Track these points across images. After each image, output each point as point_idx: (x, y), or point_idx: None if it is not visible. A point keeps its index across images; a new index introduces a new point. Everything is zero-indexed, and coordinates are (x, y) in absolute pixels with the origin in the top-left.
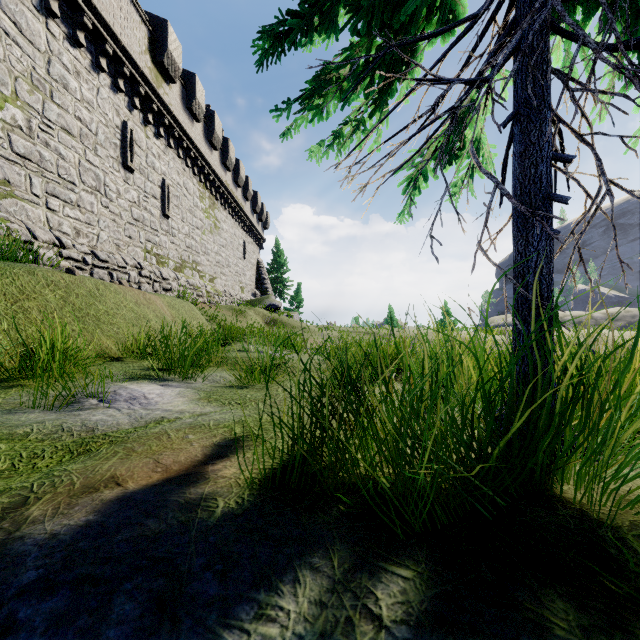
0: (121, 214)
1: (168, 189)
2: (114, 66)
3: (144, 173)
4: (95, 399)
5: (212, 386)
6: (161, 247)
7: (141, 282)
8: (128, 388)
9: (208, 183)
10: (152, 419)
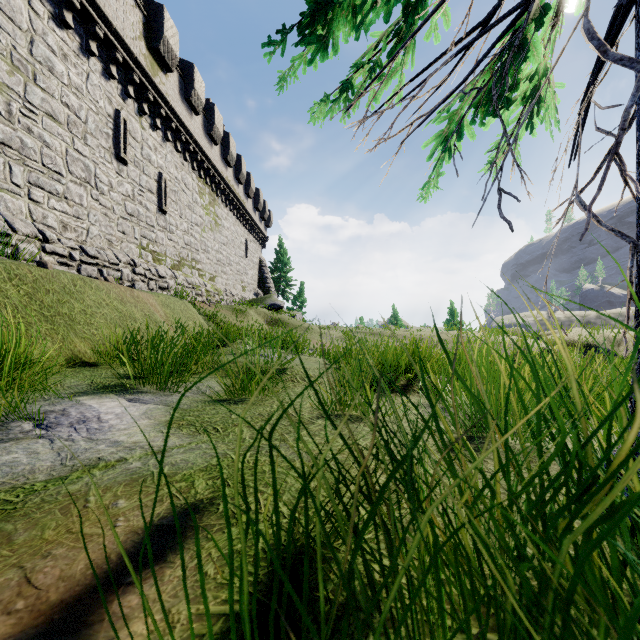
0: (114, 208)
1: (165, 183)
2: (106, 51)
3: (139, 166)
4: (31, 422)
5: (193, 400)
6: (158, 244)
7: (135, 280)
8: (84, 405)
9: (208, 179)
10: (83, 462)
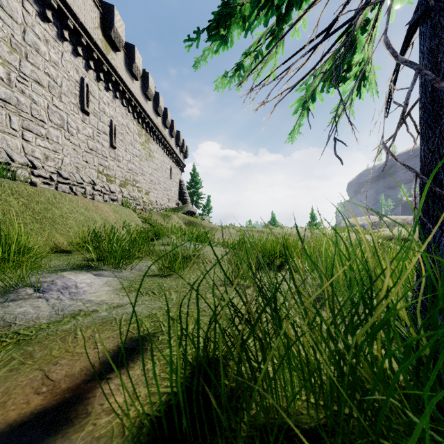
0: (80, 145)
1: (115, 128)
2: (74, 37)
3: (97, 116)
4: (32, 289)
5: (137, 275)
6: (110, 169)
7: (94, 194)
8: (65, 278)
9: (144, 124)
10: (70, 312)
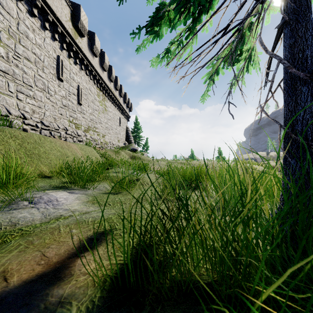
0: (56, 102)
1: (81, 90)
2: (53, 27)
3: (68, 82)
4: (27, 201)
5: (97, 192)
6: (77, 119)
7: (67, 137)
8: (49, 194)
9: (101, 88)
10: (54, 216)
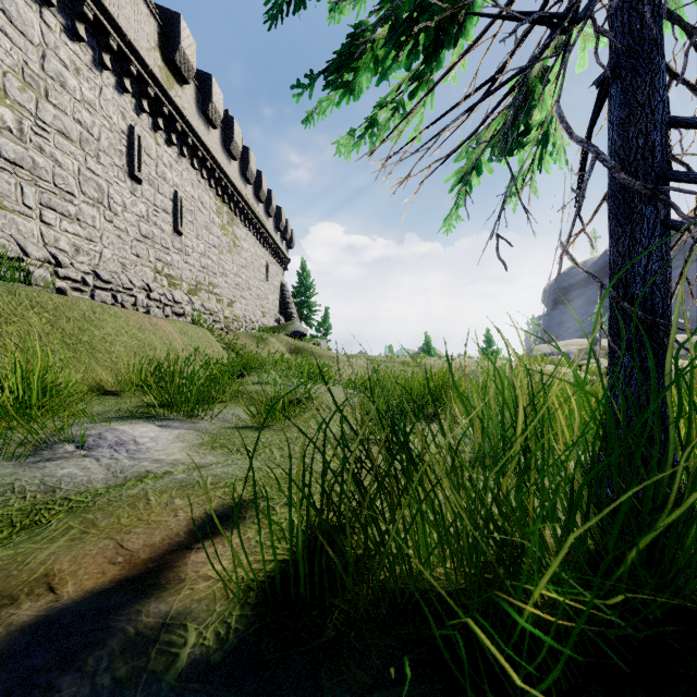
0: (127, 230)
1: (181, 203)
2: (119, 64)
3: (154, 184)
4: (72, 445)
5: (221, 426)
6: (173, 267)
7: (150, 306)
8: (117, 430)
9: (226, 197)
10: (134, 474)
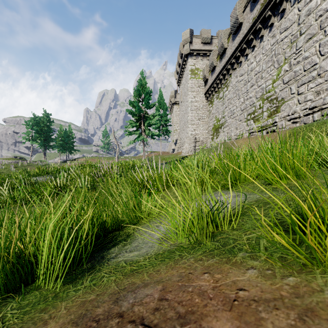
0: None
1: None
2: None
3: None
4: None
5: None
6: None
7: None
8: None
9: None
10: None
